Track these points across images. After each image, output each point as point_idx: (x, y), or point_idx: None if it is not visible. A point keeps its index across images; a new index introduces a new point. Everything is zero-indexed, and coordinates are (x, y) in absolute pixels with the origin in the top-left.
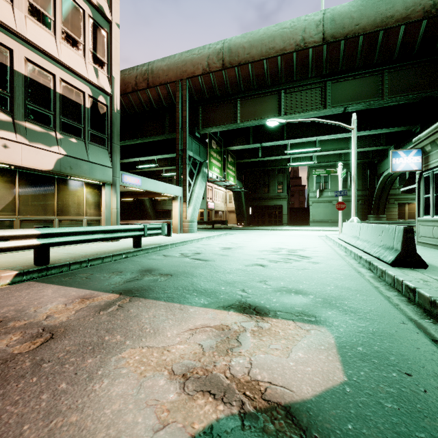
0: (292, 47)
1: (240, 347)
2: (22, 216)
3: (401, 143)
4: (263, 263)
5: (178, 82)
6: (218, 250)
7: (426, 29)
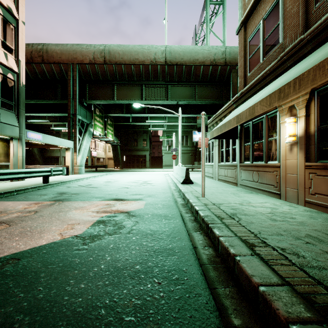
0: (149, 61)
1: (114, 206)
2: None
3: None
4: (128, 187)
5: (70, 65)
6: (102, 183)
7: (212, 70)
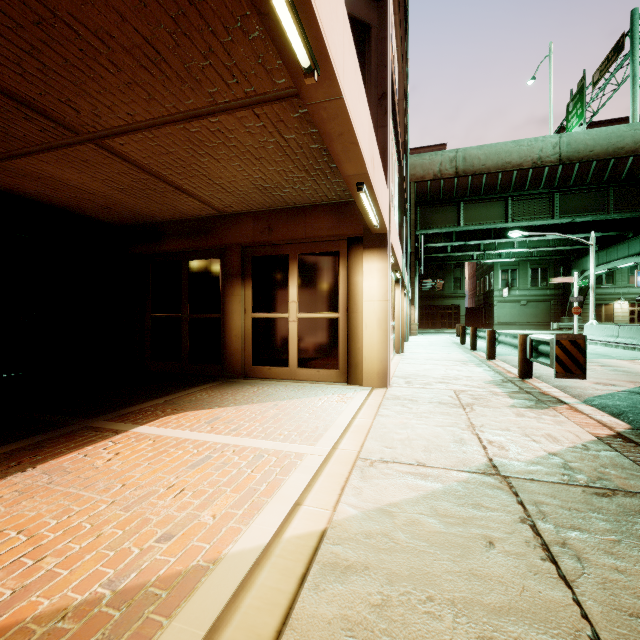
0: (529, 164)
1: None
2: None
3: (606, 243)
4: None
5: None
6: None
7: None
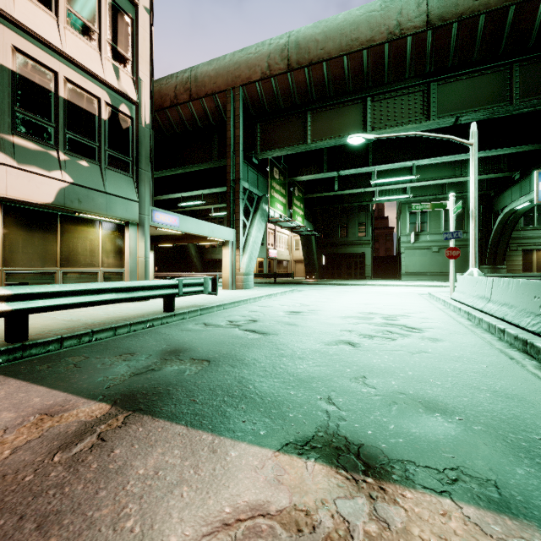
0: (383, 36)
1: None
2: (9, 267)
3: (530, 168)
4: (351, 340)
5: (230, 91)
6: (283, 315)
7: None
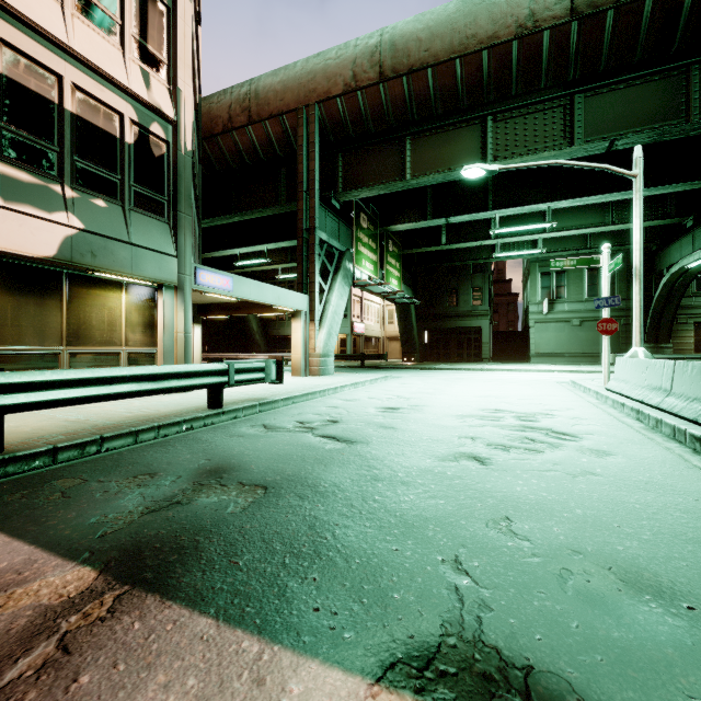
0: (510, 31)
1: None
2: None
3: None
4: (477, 453)
5: (302, 110)
6: (374, 413)
7: None
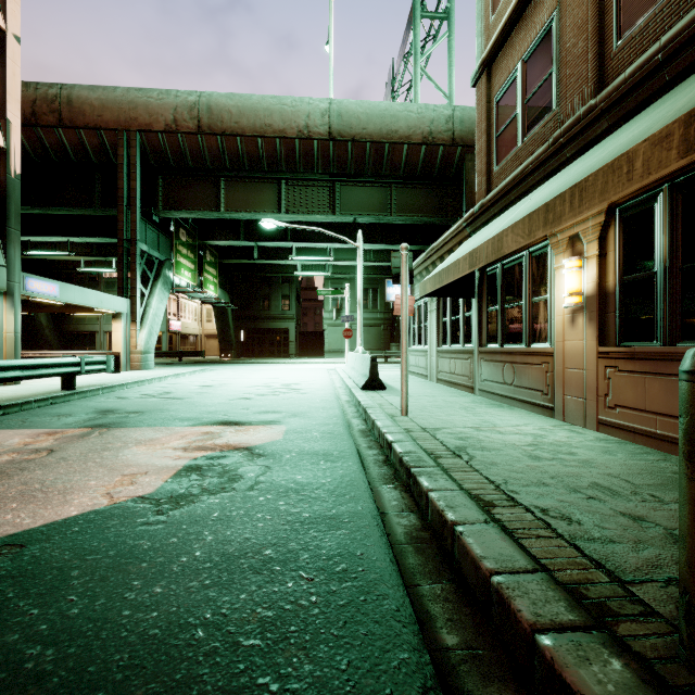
0: (294, 132)
1: (221, 437)
2: None
3: None
4: (249, 397)
5: (123, 133)
6: (195, 388)
7: (426, 154)
